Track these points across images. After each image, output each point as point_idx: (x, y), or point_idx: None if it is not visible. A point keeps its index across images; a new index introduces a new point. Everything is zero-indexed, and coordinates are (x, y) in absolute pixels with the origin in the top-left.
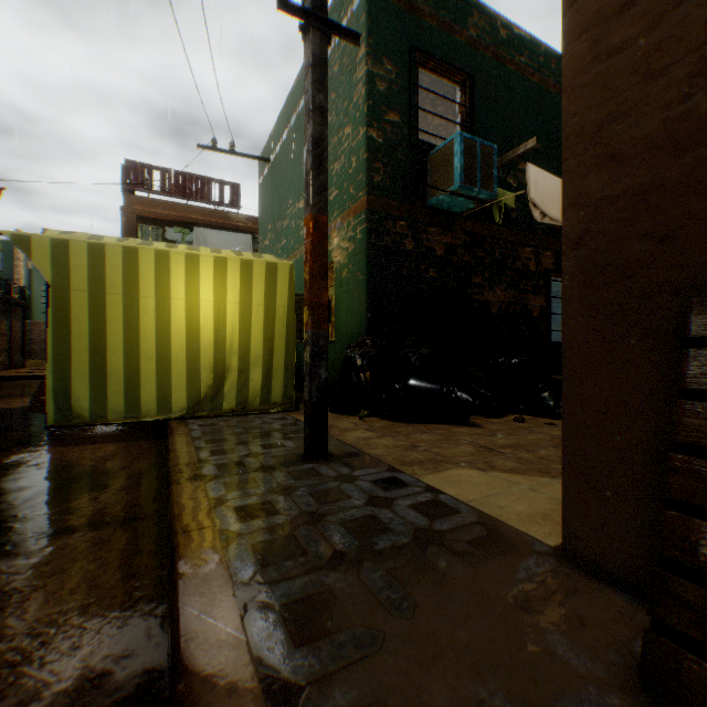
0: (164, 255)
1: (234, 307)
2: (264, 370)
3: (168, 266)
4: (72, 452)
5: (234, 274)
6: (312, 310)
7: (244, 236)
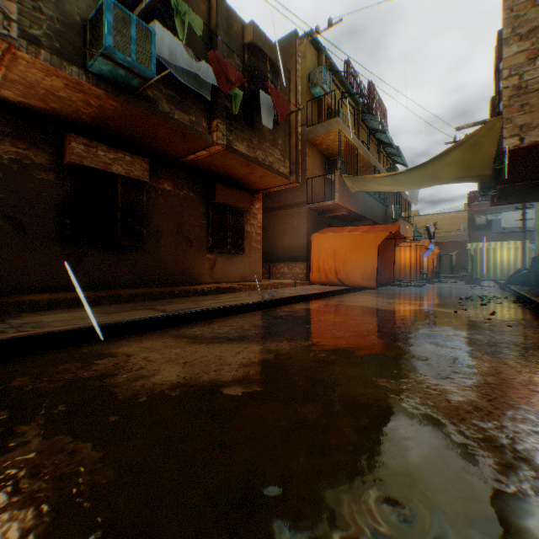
0: (493, 248)
1: (511, 257)
2: None
3: (494, 250)
4: None
5: (511, 250)
6: (520, 261)
7: (530, 211)
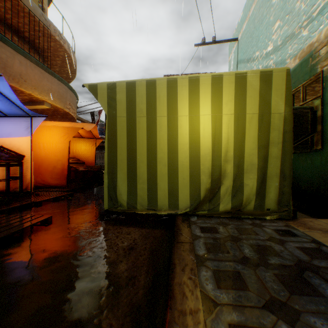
0: (172, 82)
1: (229, 118)
2: (258, 176)
3: (175, 90)
4: (111, 233)
5: (229, 88)
6: None
7: None
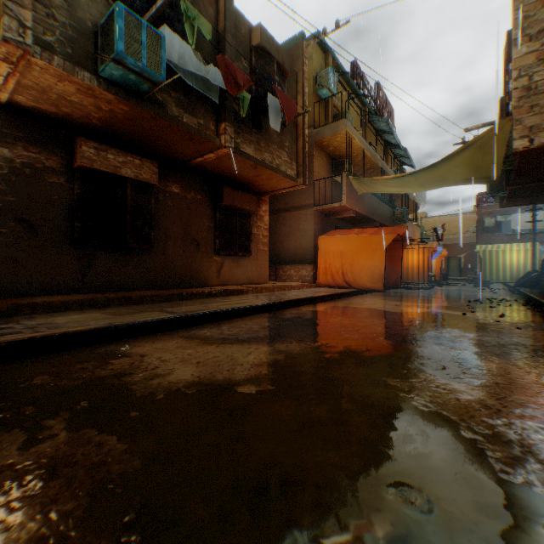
0: (503, 250)
1: (520, 259)
2: None
3: (504, 252)
4: None
5: (520, 252)
6: (530, 263)
7: (540, 212)
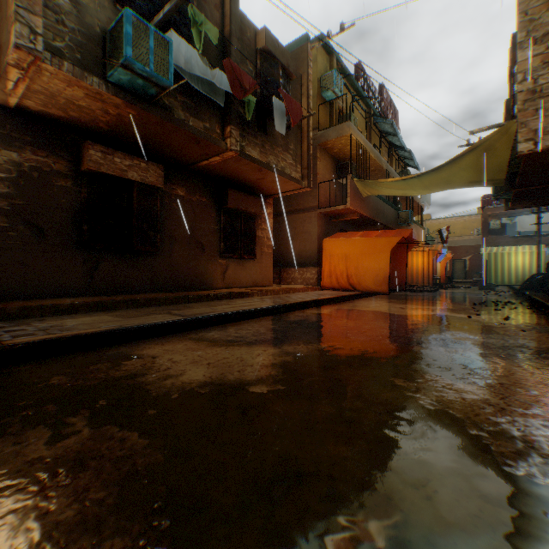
0: (508, 253)
1: (526, 262)
2: None
3: (509, 255)
4: None
5: (526, 255)
6: (536, 266)
7: (546, 214)
